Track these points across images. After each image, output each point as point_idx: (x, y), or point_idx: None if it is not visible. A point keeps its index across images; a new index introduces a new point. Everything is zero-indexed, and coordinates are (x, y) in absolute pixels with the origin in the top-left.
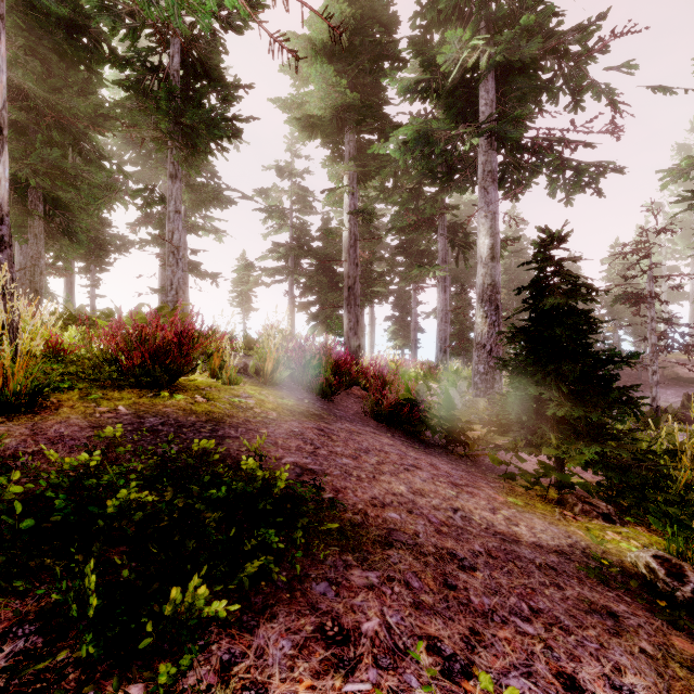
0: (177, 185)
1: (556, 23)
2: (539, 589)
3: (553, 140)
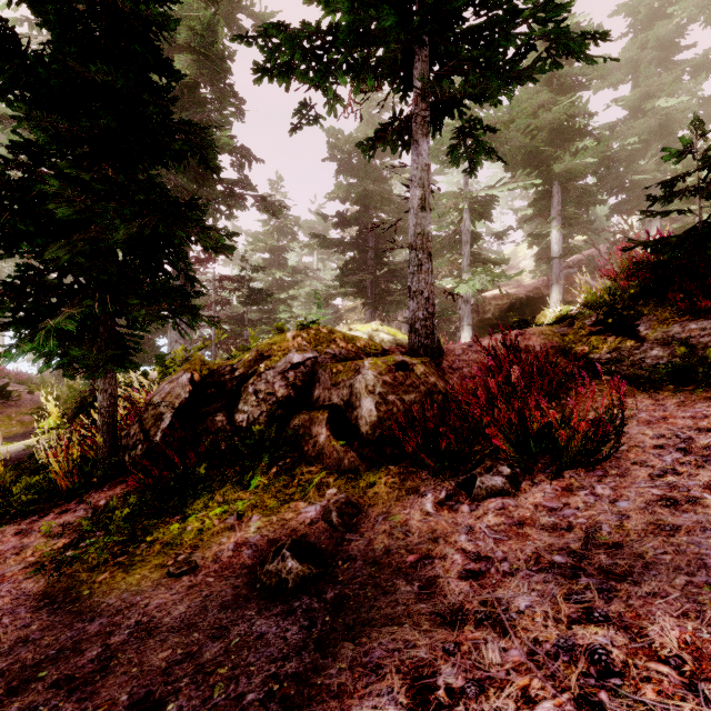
0: None
1: None
2: None
3: None
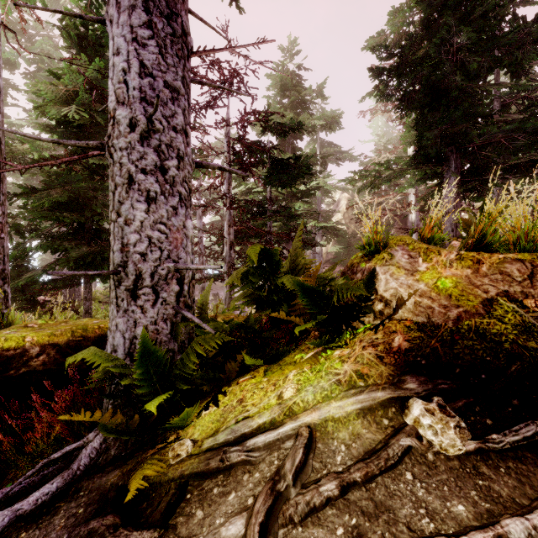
0: None
1: None
2: None
3: None
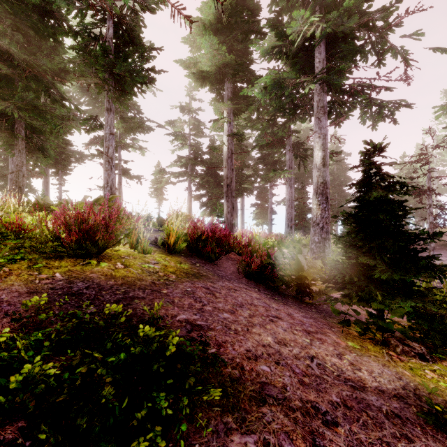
0: (111, 116)
1: (367, 6)
2: (393, 443)
3: (364, 86)
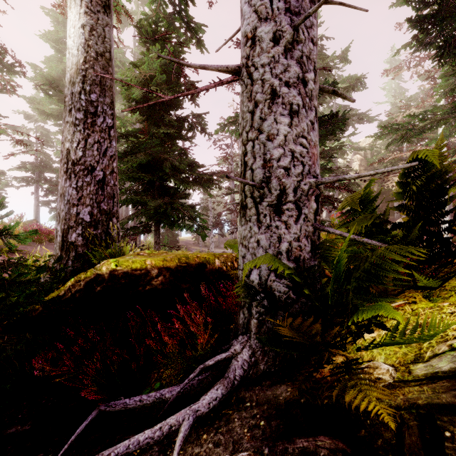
0: None
1: None
2: None
3: None
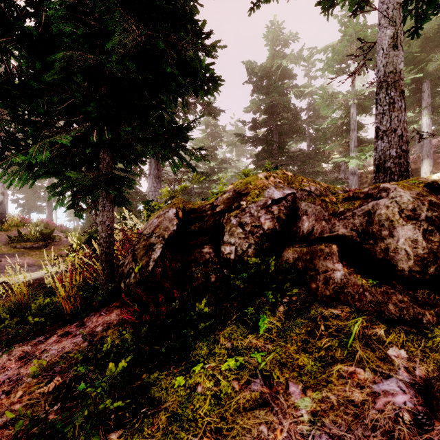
0: None
1: None
2: None
3: None
